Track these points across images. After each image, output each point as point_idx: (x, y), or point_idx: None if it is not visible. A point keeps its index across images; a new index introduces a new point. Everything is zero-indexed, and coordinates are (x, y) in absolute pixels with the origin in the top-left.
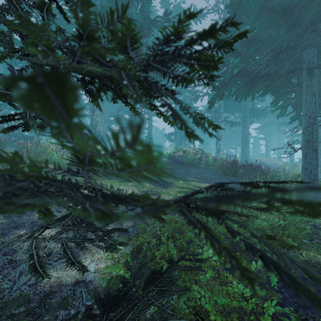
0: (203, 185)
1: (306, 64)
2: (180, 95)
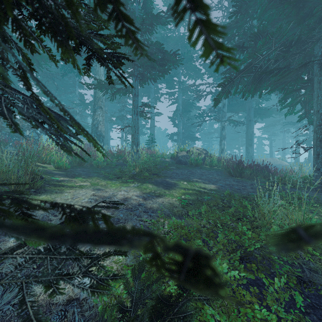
0: (209, 186)
1: (318, 58)
2: (183, 94)
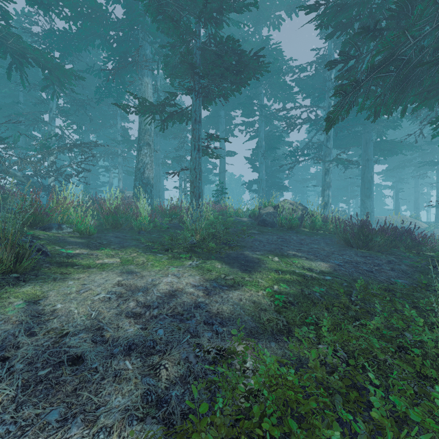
0: (317, 266)
1: None
2: (266, 123)
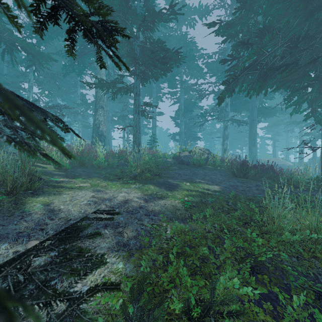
0: (212, 187)
1: None
2: (185, 93)
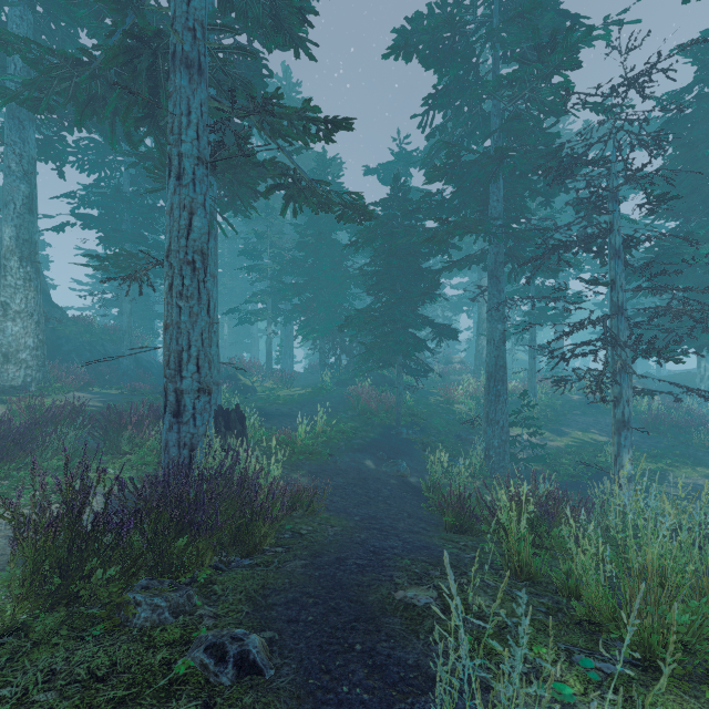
0: (601, 438)
1: None
2: None
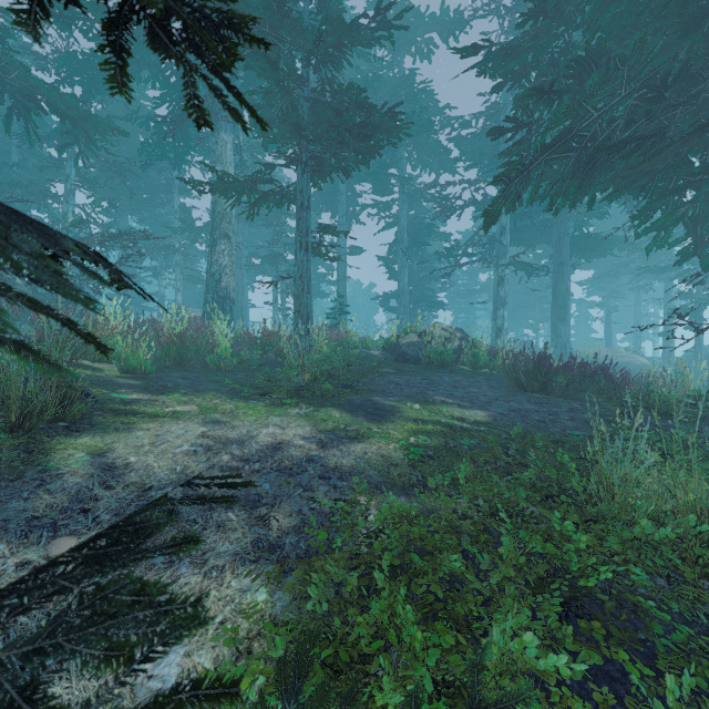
0: (472, 414)
1: None
2: (410, 205)
